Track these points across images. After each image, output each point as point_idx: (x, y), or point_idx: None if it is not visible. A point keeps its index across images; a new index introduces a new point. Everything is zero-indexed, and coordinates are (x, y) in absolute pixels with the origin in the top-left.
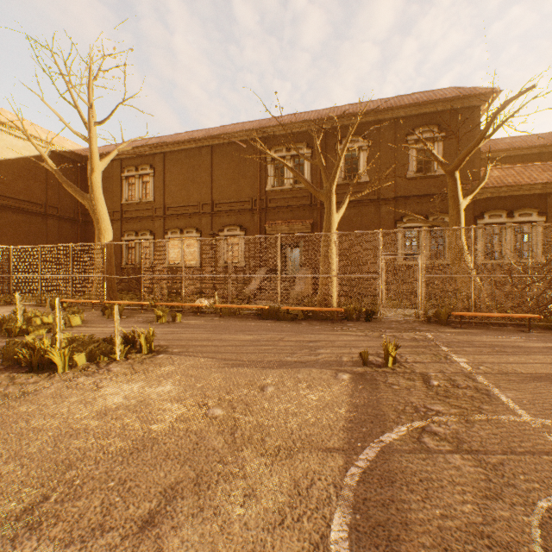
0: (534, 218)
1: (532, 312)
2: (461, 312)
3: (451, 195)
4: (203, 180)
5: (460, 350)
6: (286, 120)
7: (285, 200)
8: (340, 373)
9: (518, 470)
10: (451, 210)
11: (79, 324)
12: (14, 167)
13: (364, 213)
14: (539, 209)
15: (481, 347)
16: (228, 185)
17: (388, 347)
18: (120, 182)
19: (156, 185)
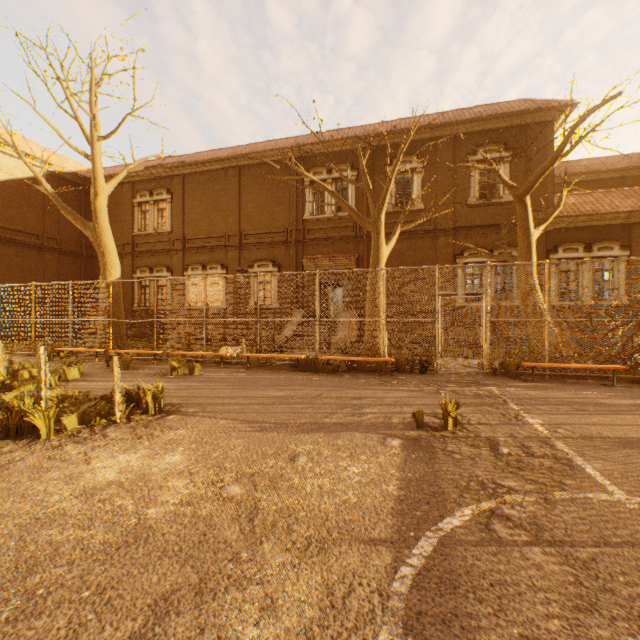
0: (615, 252)
1: (616, 363)
2: (532, 363)
3: (521, 224)
4: (229, 207)
5: (533, 409)
6: (327, 137)
7: (326, 231)
8: (389, 439)
9: (616, 569)
10: (521, 241)
11: (77, 378)
12: (4, 191)
13: (418, 246)
14: (621, 241)
15: (558, 404)
16: (258, 212)
17: (447, 406)
18: (131, 209)
19: (174, 213)
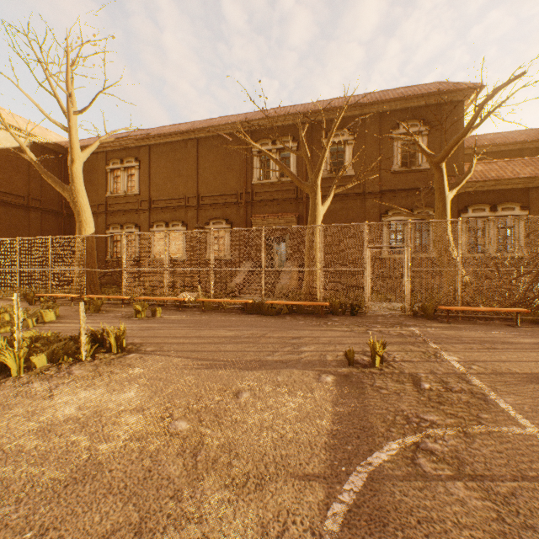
0: (516, 212)
1: (519, 306)
2: (447, 306)
3: (437, 187)
4: (188, 173)
5: (449, 347)
6: (272, 113)
7: (271, 193)
8: (323, 375)
9: (535, 504)
10: (437, 202)
11: (53, 320)
12: None
13: (349, 207)
14: (521, 203)
15: (471, 343)
16: (214, 178)
17: (375, 345)
18: (105, 175)
19: (141, 178)
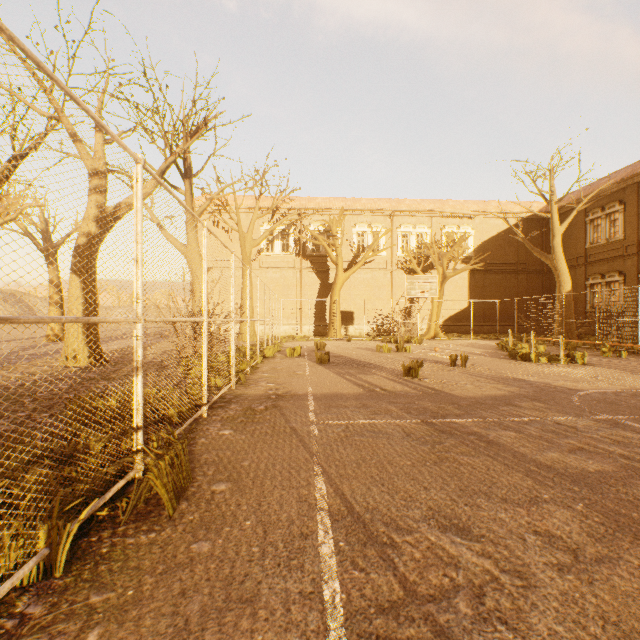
0: None
1: None
2: None
3: None
4: None
5: None
6: None
7: None
8: None
9: None
10: None
11: (542, 351)
12: (495, 241)
13: None
14: None
15: None
16: None
17: None
18: (582, 227)
19: (626, 221)
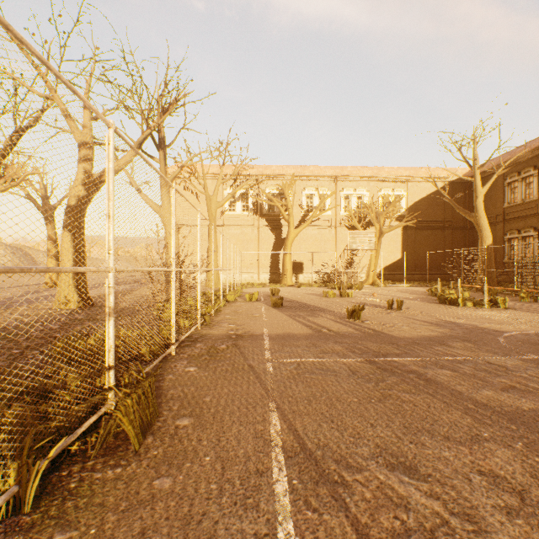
0: None
1: None
2: None
3: None
4: None
5: None
6: None
7: None
8: None
9: None
10: None
11: (467, 297)
12: (425, 202)
13: None
14: None
15: None
16: None
17: None
18: (501, 189)
19: None
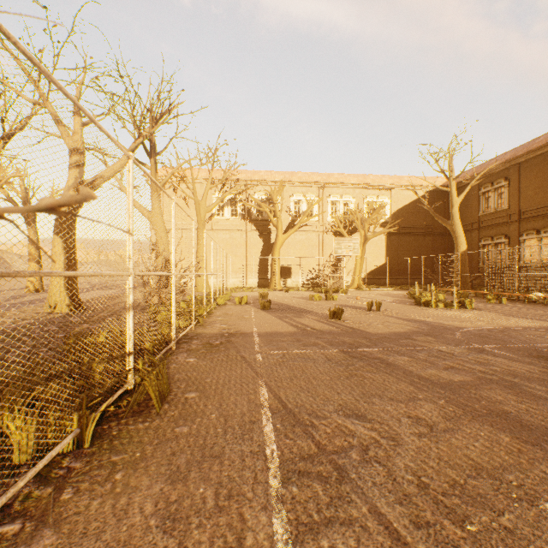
0: None
1: None
2: None
3: None
4: None
5: None
6: None
7: None
8: None
9: None
10: None
11: (442, 299)
12: (407, 209)
13: None
14: None
15: None
16: None
17: None
18: (476, 198)
19: (510, 194)
